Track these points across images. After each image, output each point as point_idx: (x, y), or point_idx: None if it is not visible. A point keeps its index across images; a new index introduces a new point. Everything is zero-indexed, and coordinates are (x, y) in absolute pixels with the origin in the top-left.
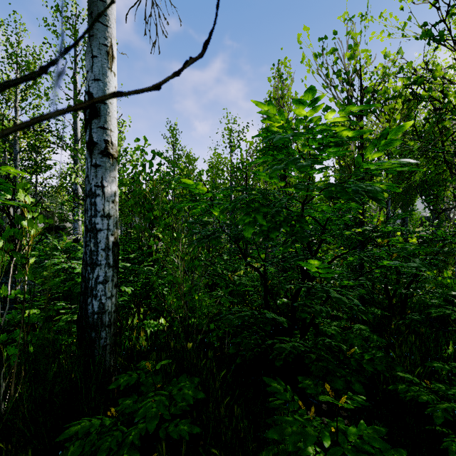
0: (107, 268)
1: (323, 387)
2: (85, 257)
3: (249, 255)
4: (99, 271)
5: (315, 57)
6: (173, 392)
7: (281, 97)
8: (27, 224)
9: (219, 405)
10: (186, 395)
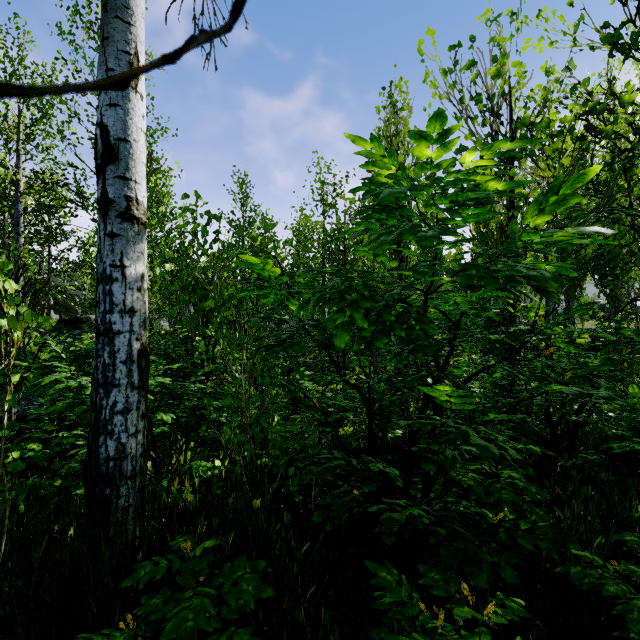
0: (130, 391)
1: (458, 584)
2: (96, 374)
3: (345, 367)
4: (117, 395)
5: (443, 74)
6: (224, 589)
7: (395, 134)
8: (7, 323)
9: (299, 600)
10: (244, 594)
